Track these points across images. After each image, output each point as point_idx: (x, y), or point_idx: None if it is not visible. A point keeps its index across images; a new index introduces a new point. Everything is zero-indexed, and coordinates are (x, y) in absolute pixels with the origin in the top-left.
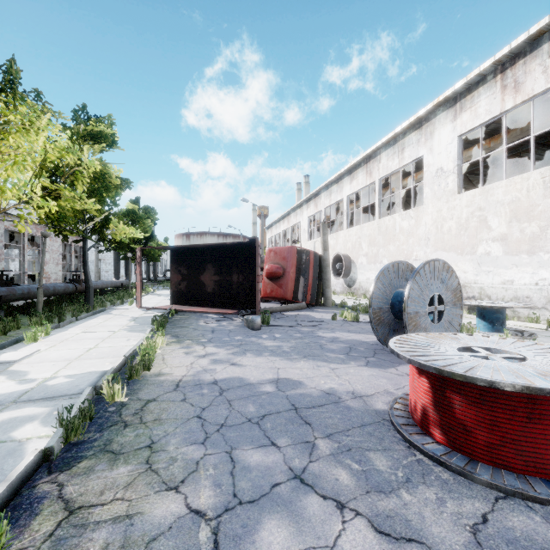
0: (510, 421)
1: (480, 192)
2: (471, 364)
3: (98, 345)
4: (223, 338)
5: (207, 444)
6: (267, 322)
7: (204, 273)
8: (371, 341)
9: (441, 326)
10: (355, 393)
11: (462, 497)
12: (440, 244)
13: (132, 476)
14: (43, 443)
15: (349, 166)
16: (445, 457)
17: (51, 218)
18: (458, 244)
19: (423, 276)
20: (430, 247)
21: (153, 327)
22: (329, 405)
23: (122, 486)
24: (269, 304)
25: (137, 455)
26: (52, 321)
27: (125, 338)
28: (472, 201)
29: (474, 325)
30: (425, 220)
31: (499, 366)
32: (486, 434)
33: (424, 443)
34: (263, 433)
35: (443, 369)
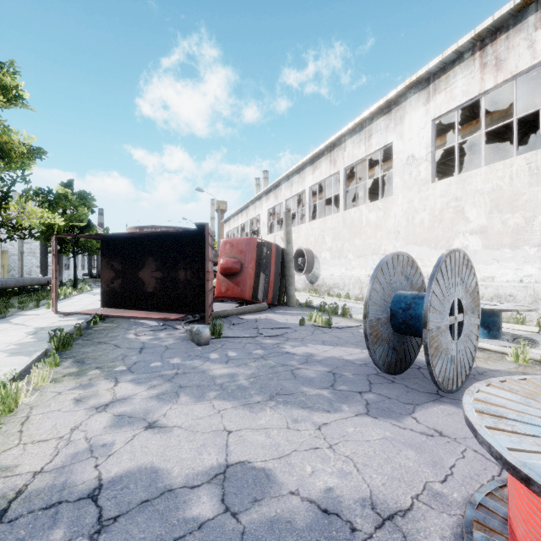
0: None
1: (457, 181)
2: None
3: None
4: (151, 362)
5: None
6: (219, 333)
7: (144, 269)
8: (357, 359)
9: (461, 343)
10: (377, 504)
11: None
12: (411, 237)
13: None
14: None
15: (312, 154)
16: None
17: None
18: (431, 237)
19: (444, 273)
20: (401, 240)
21: (48, 348)
22: None
23: None
24: (224, 304)
25: None
26: None
27: None
28: (447, 190)
29: None
30: (395, 211)
31: None
32: None
33: None
34: None
35: None
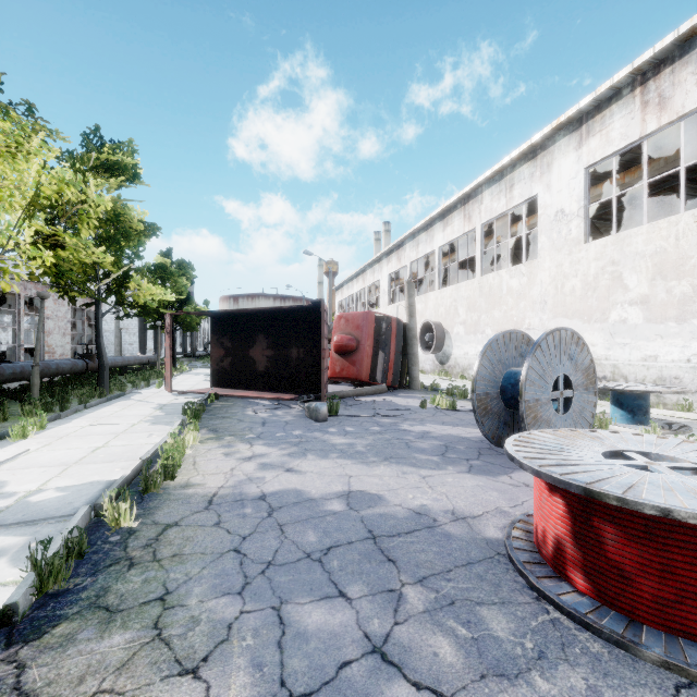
0: (693, 567)
1: (614, 241)
2: (629, 480)
3: (108, 444)
4: (276, 432)
5: (246, 595)
6: (336, 411)
7: (254, 347)
8: (474, 437)
9: (569, 417)
10: (456, 512)
11: (626, 684)
12: (560, 309)
13: (131, 650)
14: (7, 593)
15: (442, 208)
16: (593, 616)
17: (46, 273)
18: (584, 309)
19: (545, 350)
20: (548, 312)
21: (184, 418)
22: (421, 531)
23: (113, 668)
24: (338, 387)
25: (143, 613)
26: (52, 410)
27: (145, 433)
28: (602, 253)
29: (608, 414)
30: (541, 277)
31: (671, 483)
32: (655, 584)
33: (559, 592)
34: (327, 576)
35: (591, 488)
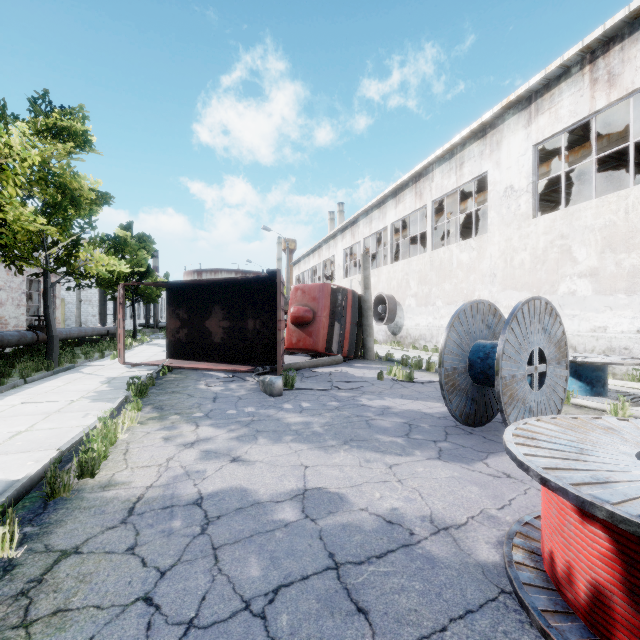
0: None
1: (563, 216)
2: None
3: (33, 427)
4: (227, 410)
5: None
6: (291, 385)
7: (210, 318)
8: (436, 413)
9: (542, 394)
10: (435, 520)
11: None
12: (510, 281)
13: None
14: None
15: (394, 186)
16: None
17: None
18: (533, 281)
19: (521, 321)
20: (497, 285)
21: (128, 395)
22: (396, 553)
23: None
24: (295, 357)
25: None
26: None
27: (82, 412)
28: (551, 227)
29: None
30: (491, 251)
31: None
32: None
33: None
34: None
35: None
